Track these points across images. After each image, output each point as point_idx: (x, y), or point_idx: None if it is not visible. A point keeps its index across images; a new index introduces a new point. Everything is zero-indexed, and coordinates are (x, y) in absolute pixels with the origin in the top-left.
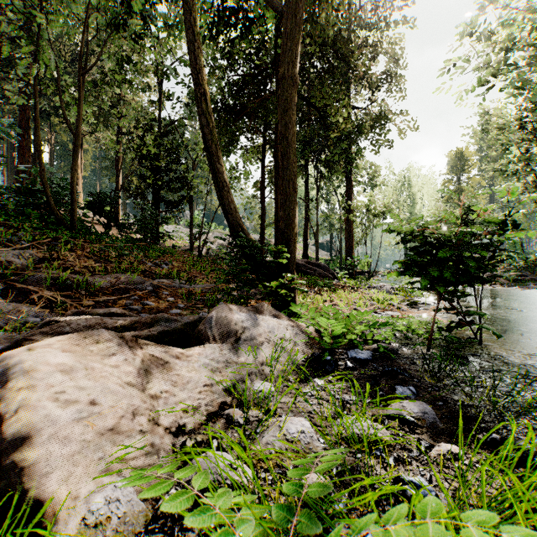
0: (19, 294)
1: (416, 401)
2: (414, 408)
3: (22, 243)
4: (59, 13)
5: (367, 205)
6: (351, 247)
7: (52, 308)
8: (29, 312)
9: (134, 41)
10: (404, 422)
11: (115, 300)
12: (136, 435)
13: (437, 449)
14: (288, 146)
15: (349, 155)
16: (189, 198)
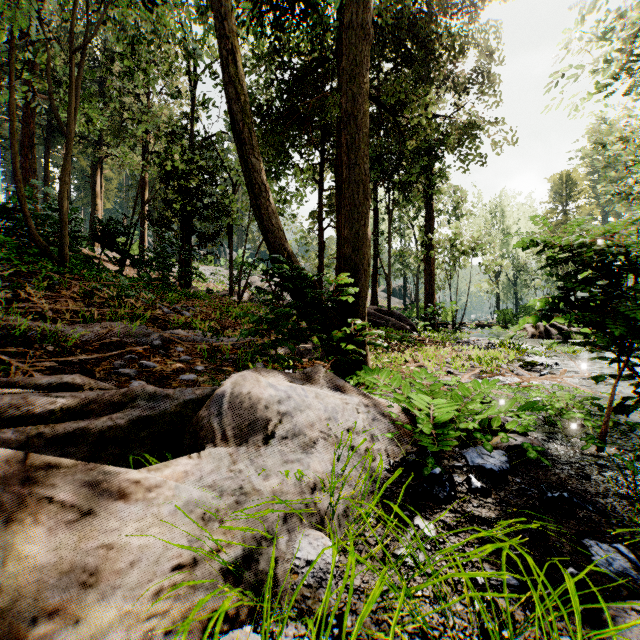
0: None
1: None
2: None
3: None
4: None
5: (453, 240)
6: (431, 291)
7: None
8: None
9: (147, 11)
10: None
11: (99, 360)
12: None
13: None
14: (356, 130)
15: (430, 175)
16: (228, 229)
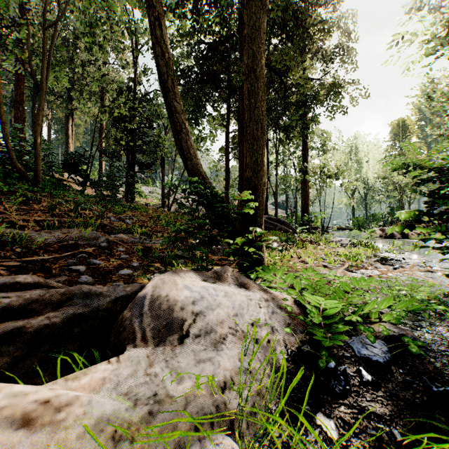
0: None
1: None
2: None
3: None
4: None
5: (322, 167)
6: (306, 204)
7: None
8: None
9: None
10: None
11: (56, 259)
12: None
13: None
14: (256, 80)
15: (306, 121)
16: (160, 160)
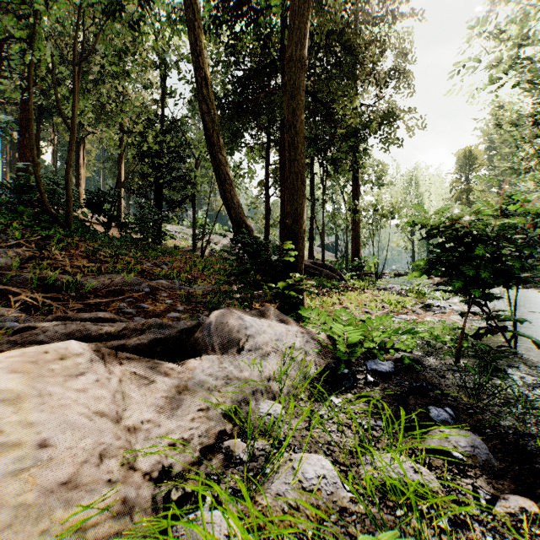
0: (1, 296)
1: (461, 430)
2: (459, 440)
3: (10, 241)
4: (54, 1)
5: (375, 205)
6: (357, 247)
7: (36, 311)
8: (9, 316)
9: (133, 30)
10: (450, 460)
11: (108, 303)
12: (101, 489)
13: (504, 504)
14: (296, 135)
15: (356, 153)
16: (191, 197)
